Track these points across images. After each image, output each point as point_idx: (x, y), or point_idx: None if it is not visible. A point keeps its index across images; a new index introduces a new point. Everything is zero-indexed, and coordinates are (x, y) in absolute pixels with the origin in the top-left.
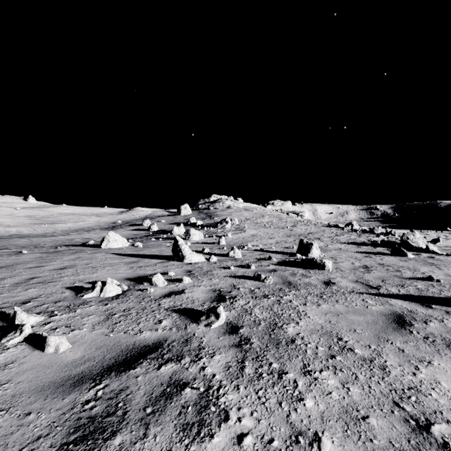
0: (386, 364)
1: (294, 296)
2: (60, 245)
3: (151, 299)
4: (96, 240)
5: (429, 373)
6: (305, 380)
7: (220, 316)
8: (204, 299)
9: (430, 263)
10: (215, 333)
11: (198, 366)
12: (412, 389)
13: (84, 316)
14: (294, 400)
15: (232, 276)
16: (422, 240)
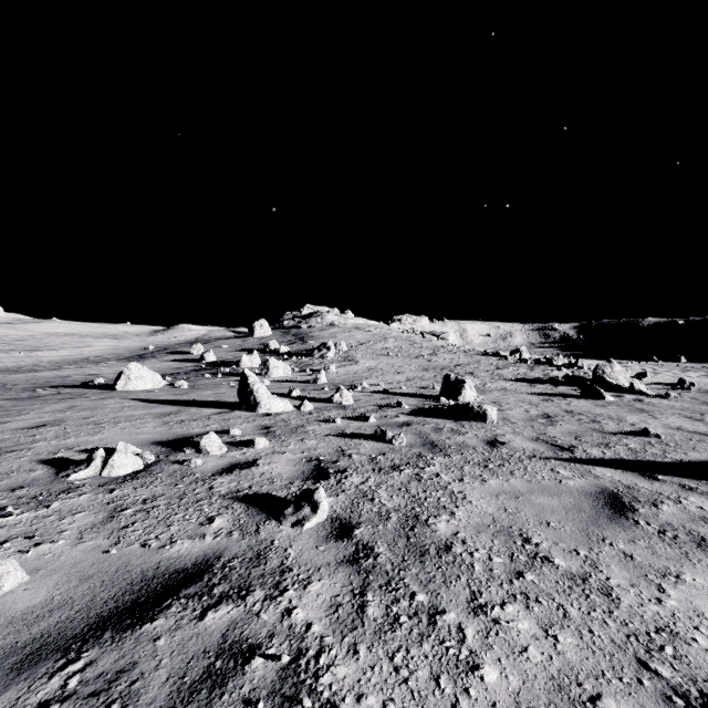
0: (610, 585)
1: (443, 466)
2: (42, 386)
3: (197, 479)
4: (109, 378)
5: (683, 597)
6: (478, 626)
7: (319, 506)
8: (292, 476)
9: (639, 409)
10: (312, 539)
11: (279, 607)
12: (663, 631)
13: (65, 515)
14: (463, 670)
15: (338, 435)
16: (623, 375)
